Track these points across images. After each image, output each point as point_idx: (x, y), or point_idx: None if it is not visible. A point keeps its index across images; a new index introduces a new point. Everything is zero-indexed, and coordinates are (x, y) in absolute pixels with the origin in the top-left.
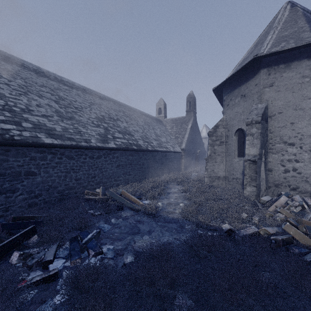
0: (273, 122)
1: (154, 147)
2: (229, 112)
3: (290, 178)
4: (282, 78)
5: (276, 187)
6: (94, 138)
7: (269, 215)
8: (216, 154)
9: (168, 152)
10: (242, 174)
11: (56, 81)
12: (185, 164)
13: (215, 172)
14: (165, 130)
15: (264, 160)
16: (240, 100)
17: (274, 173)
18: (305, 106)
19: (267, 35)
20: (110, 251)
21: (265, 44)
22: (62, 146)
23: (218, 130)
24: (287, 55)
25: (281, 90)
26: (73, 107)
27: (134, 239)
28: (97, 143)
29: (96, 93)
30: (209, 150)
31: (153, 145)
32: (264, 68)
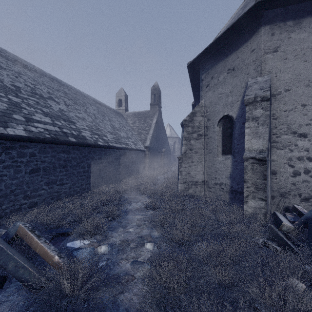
0: (278, 103)
1: (108, 142)
2: (209, 94)
3: (301, 183)
4: (290, 41)
5: (282, 197)
6: None
7: None
8: (193, 151)
9: (128, 150)
10: (229, 178)
11: None
12: (149, 165)
13: (191, 175)
14: (126, 124)
15: (269, 158)
16: (226, 77)
17: (280, 177)
18: None
19: None
20: None
21: None
22: None
23: (195, 119)
24: (297, 7)
25: (289, 58)
26: None
27: None
28: None
29: (19, 59)
30: (184, 145)
31: (107, 139)
32: (266, 25)
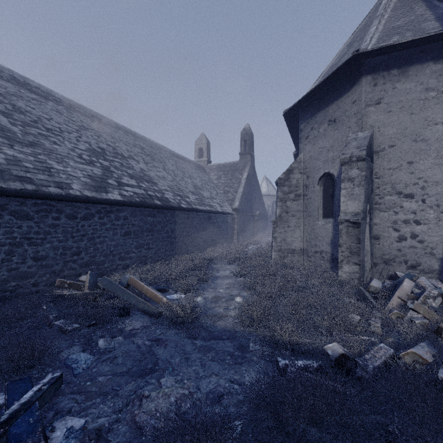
0: (381, 160)
1: (191, 205)
2: (308, 147)
3: (408, 249)
4: (394, 92)
5: (386, 264)
6: (78, 181)
7: (397, 317)
8: (289, 215)
9: (213, 213)
10: (330, 245)
11: (13, 83)
12: (239, 233)
13: (287, 242)
14: (209, 181)
15: (368, 221)
16: (327, 129)
17: (383, 242)
18: (430, 136)
19: (367, 28)
20: (72, 439)
21: (368, 38)
22: None
23: (292, 177)
24: (402, 54)
25: (394, 110)
26: (43, 127)
27: (142, 389)
28: (85, 191)
29: (95, 113)
30: (279, 208)
31: (189, 200)
32: (367, 75)
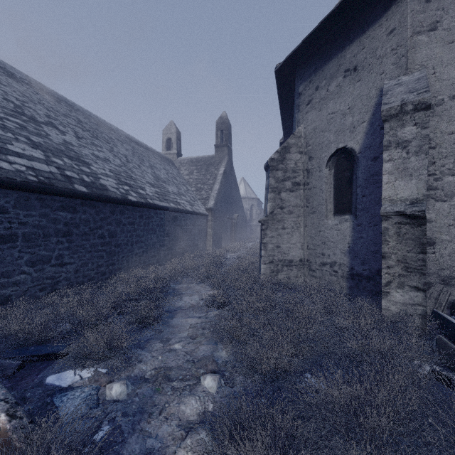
0: (437, 120)
1: (146, 198)
2: (312, 116)
3: None
4: None
5: (446, 284)
6: None
7: None
8: (285, 211)
9: (180, 213)
10: (348, 254)
11: None
12: (214, 238)
13: (282, 250)
14: (177, 175)
15: None
16: (342, 83)
17: (441, 250)
18: None
19: None
20: None
21: None
22: None
23: (289, 158)
24: None
25: None
26: None
27: None
28: None
29: (1, 62)
30: (270, 201)
31: (144, 193)
32: None
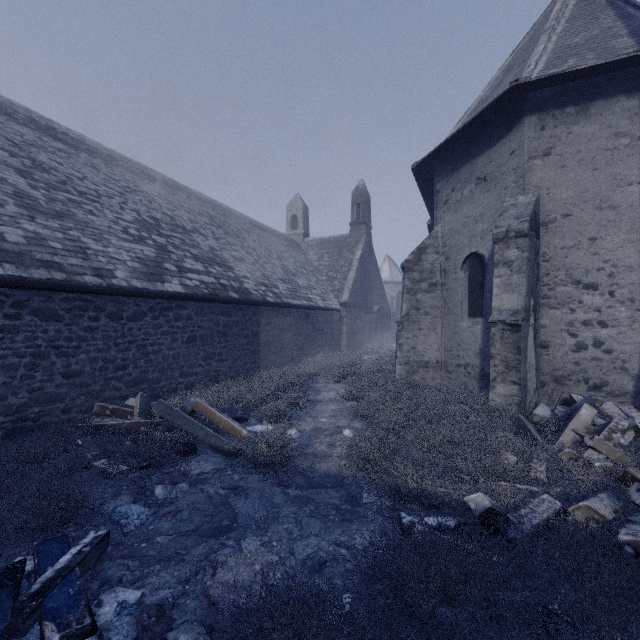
0: (551, 236)
1: (280, 298)
2: (448, 217)
3: (589, 362)
4: (570, 138)
5: (558, 383)
6: (123, 267)
7: (569, 458)
8: (421, 312)
9: (312, 310)
10: (479, 356)
11: (31, 128)
12: (349, 337)
13: (417, 351)
14: (306, 262)
15: (533, 323)
16: (474, 190)
17: (554, 353)
18: (622, 201)
19: (532, 46)
20: (125, 617)
21: (532, 61)
22: (19, 282)
23: (425, 259)
24: (582, 85)
25: (569, 165)
26: (74, 190)
27: (216, 554)
28: (133, 280)
29: (145, 168)
30: (406, 302)
31: (278, 291)
32: (532, 115)
